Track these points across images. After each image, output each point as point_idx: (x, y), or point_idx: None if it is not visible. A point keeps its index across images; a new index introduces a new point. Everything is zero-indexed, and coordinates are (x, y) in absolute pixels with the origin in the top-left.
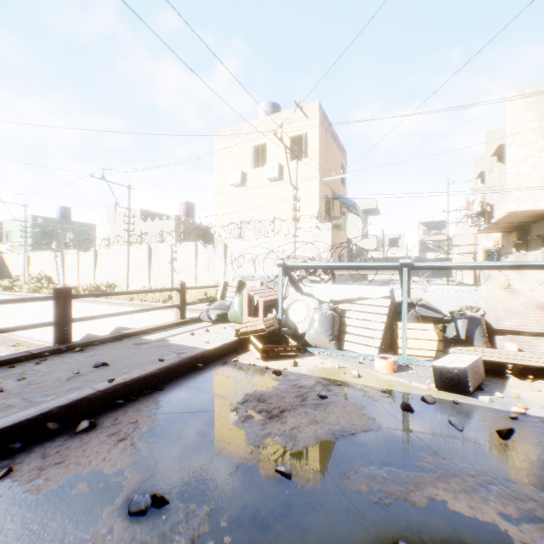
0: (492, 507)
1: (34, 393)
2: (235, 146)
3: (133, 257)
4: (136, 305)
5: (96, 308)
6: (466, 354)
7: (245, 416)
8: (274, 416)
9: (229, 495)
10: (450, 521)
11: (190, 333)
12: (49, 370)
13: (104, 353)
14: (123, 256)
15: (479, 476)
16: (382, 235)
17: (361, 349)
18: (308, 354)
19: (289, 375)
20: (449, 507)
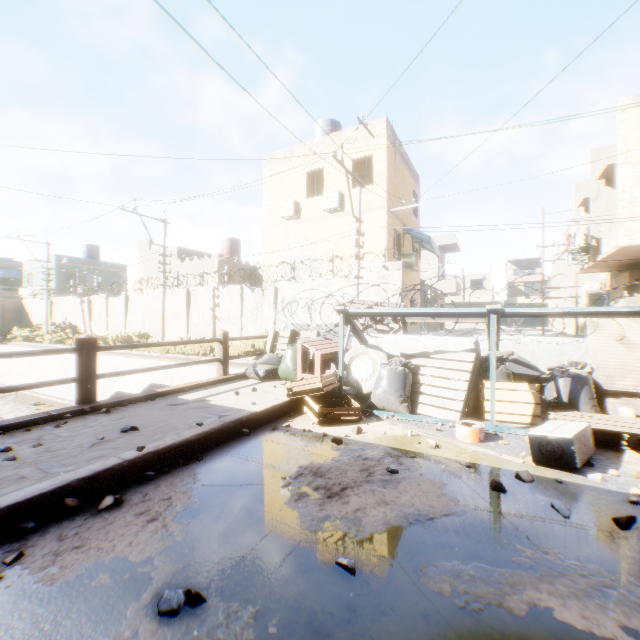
0: (612, 619)
1: (51, 463)
2: (287, 172)
3: (169, 302)
4: (172, 359)
5: (127, 362)
6: (570, 420)
7: (298, 493)
8: (334, 495)
9: (280, 593)
10: (557, 635)
11: (234, 392)
12: (70, 434)
13: (133, 415)
14: (158, 301)
15: (593, 577)
16: (462, 275)
17: (439, 413)
18: (374, 419)
19: (352, 444)
20: (555, 617)
